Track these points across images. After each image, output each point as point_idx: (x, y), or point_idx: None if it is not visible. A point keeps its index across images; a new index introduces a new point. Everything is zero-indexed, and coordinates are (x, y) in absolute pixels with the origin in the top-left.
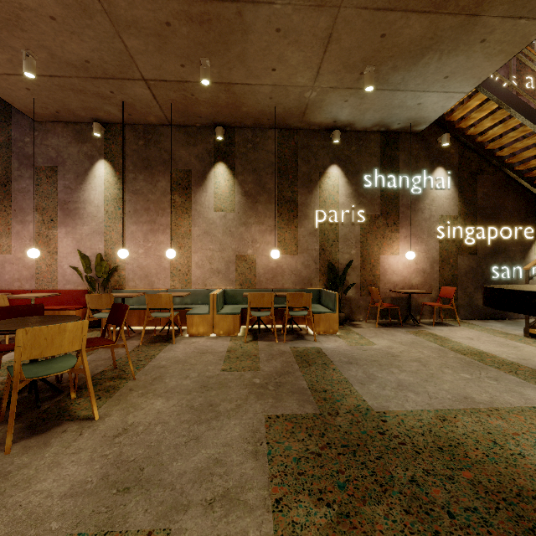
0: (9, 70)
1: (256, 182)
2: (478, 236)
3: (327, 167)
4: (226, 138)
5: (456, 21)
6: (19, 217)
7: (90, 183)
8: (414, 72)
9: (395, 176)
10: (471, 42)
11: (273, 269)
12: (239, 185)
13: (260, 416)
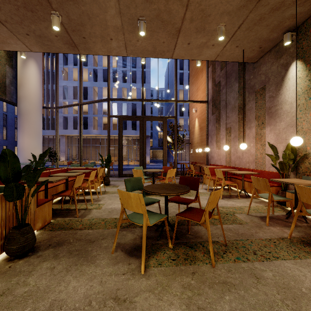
0: (223, 44)
1: None
2: None
3: None
4: None
5: None
6: (248, 125)
7: (284, 87)
8: None
9: None
10: None
11: None
12: None
13: None
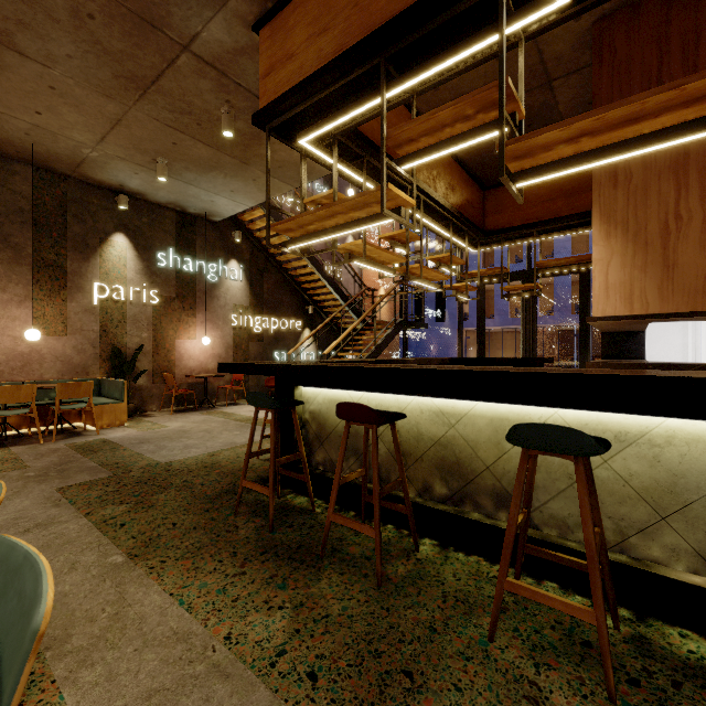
0: None
1: None
2: (265, 326)
3: (110, 233)
4: None
5: (234, 161)
6: None
7: None
8: (206, 178)
9: (192, 260)
10: (246, 177)
11: (24, 354)
12: None
13: (50, 490)
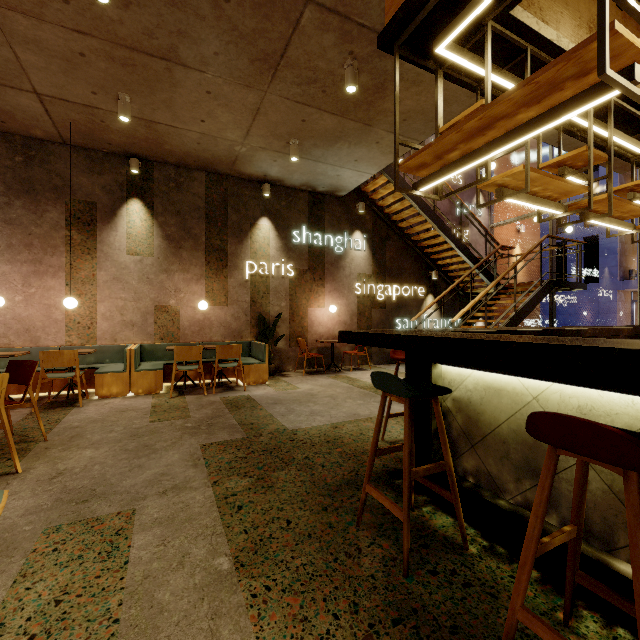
0: None
1: (180, 225)
2: (387, 293)
3: (257, 218)
4: (143, 172)
5: (357, 125)
6: None
7: None
8: (332, 152)
9: (321, 234)
10: (369, 141)
11: (200, 321)
12: (159, 227)
13: (195, 446)
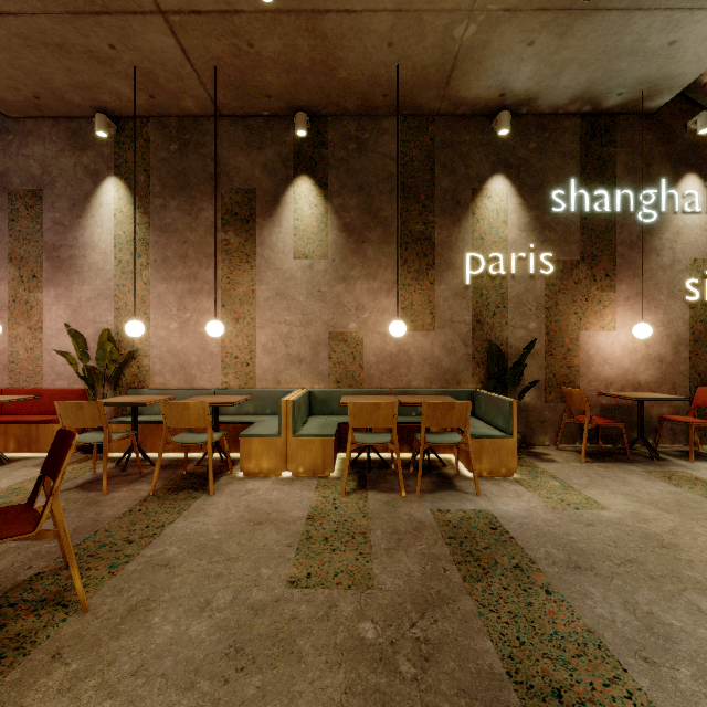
0: None
1: (363, 207)
2: None
3: (485, 178)
4: (313, 135)
5: None
6: None
7: (92, 216)
8: None
9: (608, 191)
10: None
11: (392, 355)
12: (334, 213)
13: None
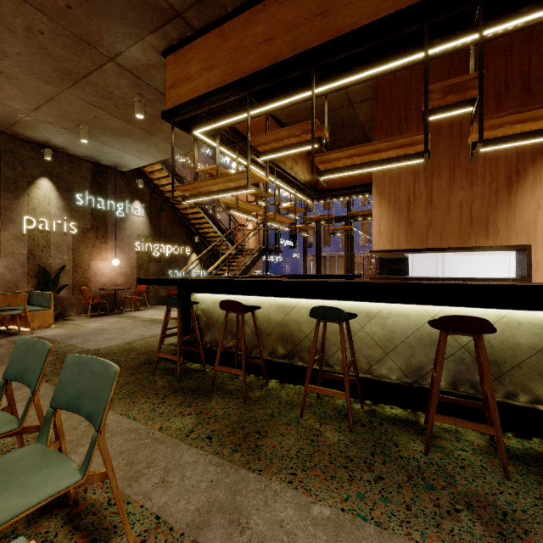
0: None
1: None
2: (161, 251)
3: (37, 177)
4: None
5: (141, 132)
6: None
7: None
8: (118, 141)
9: (104, 200)
10: (150, 143)
11: None
12: None
13: None
